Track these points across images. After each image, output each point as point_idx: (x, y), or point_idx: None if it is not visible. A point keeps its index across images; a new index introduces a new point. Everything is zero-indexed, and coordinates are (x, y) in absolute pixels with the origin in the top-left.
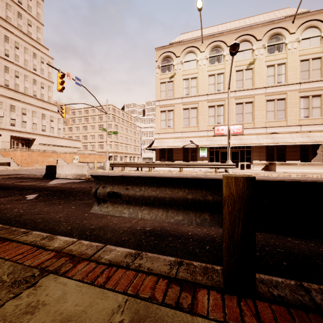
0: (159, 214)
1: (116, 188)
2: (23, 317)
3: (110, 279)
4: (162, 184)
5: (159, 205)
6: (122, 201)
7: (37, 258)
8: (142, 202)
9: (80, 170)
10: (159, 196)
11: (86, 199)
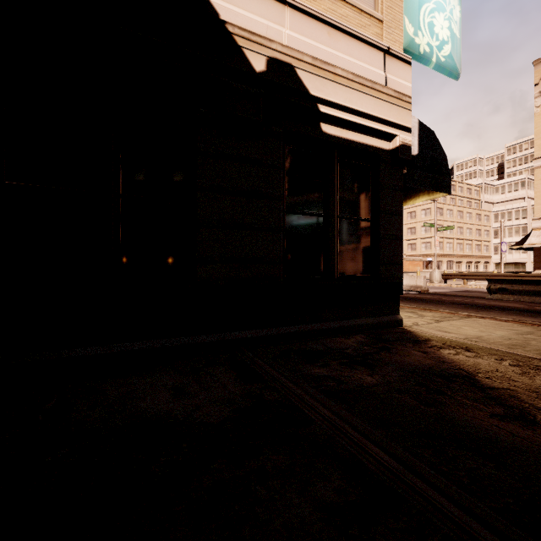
0: (536, 299)
1: (504, 286)
2: (475, 321)
3: (507, 322)
4: (538, 284)
5: (536, 295)
6: (508, 293)
7: (459, 315)
8: (523, 294)
9: (413, 281)
10: (536, 290)
11: (447, 304)
